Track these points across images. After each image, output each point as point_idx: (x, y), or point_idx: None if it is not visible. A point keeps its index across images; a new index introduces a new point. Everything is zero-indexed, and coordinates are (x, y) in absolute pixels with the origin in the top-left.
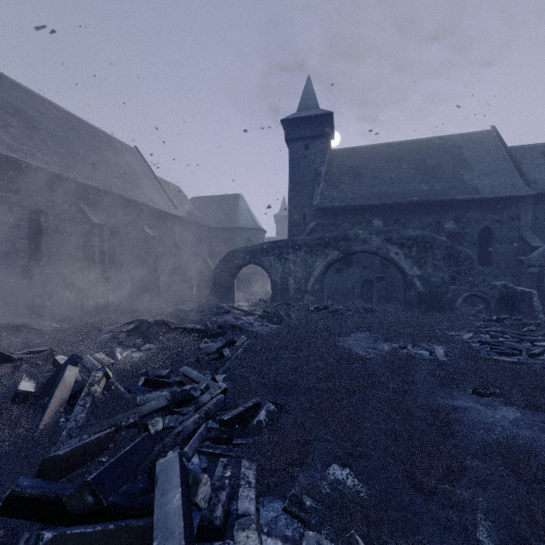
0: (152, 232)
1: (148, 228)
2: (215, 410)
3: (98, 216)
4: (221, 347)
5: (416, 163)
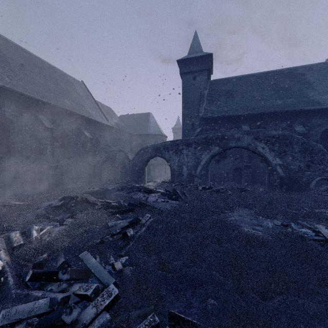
0: (90, 135)
1: (87, 133)
2: None
3: (50, 123)
4: (127, 226)
5: (272, 86)
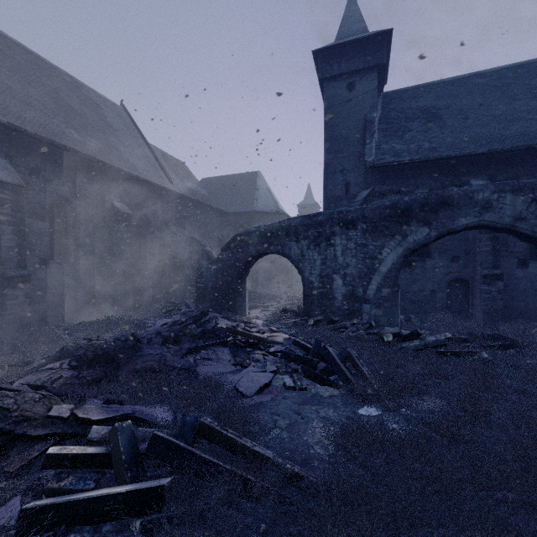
0: (125, 207)
1: (121, 203)
2: None
3: (16, 173)
4: None
5: (536, 90)
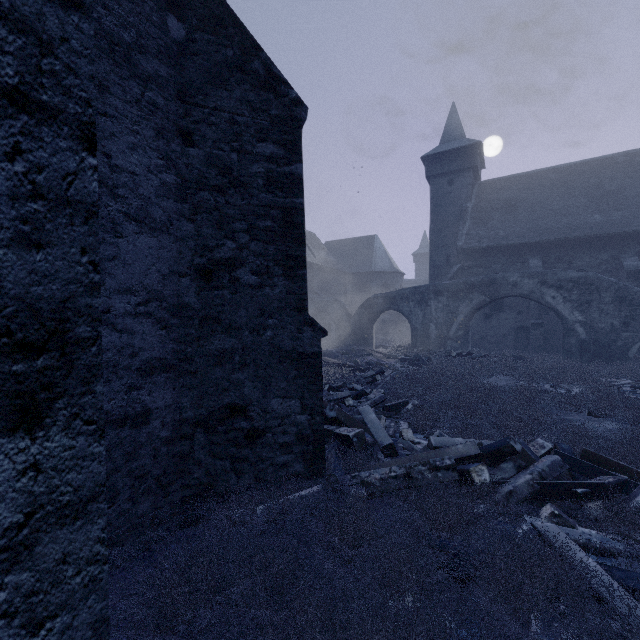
0: None
1: None
2: (379, 401)
3: None
4: (373, 375)
5: (589, 188)
